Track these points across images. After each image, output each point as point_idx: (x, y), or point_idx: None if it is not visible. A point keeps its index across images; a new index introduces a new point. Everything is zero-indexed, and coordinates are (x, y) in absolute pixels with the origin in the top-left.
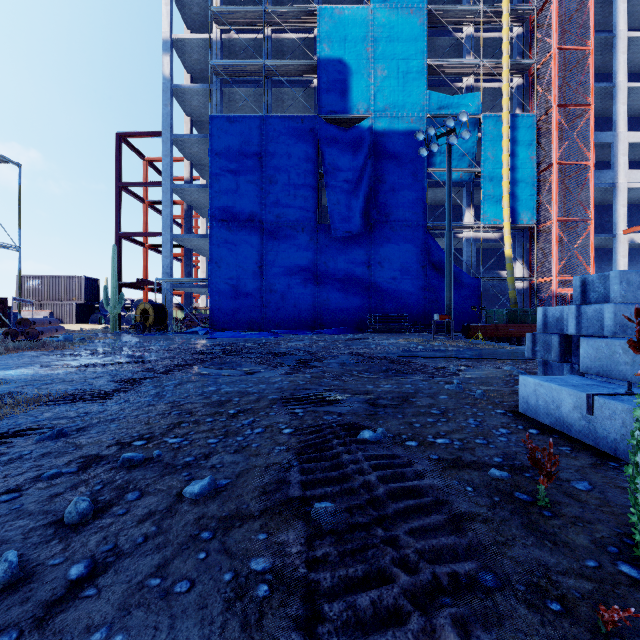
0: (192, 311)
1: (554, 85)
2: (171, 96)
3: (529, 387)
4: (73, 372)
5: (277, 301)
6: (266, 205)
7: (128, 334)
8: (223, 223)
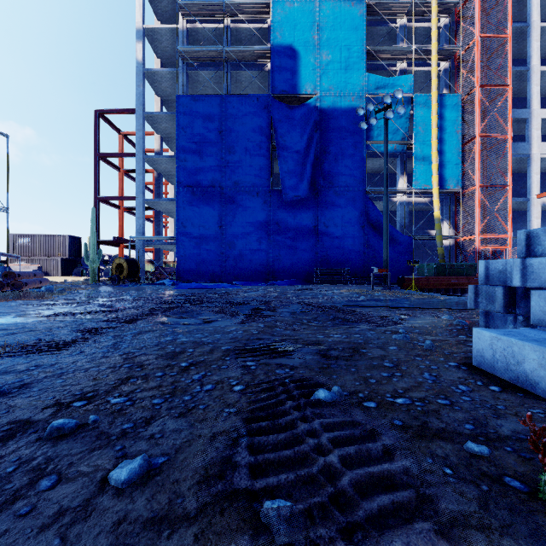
0: (162, 265)
1: (477, 68)
2: (143, 78)
3: (484, 340)
4: (42, 321)
5: (235, 256)
6: (226, 173)
7: (105, 285)
8: (188, 188)
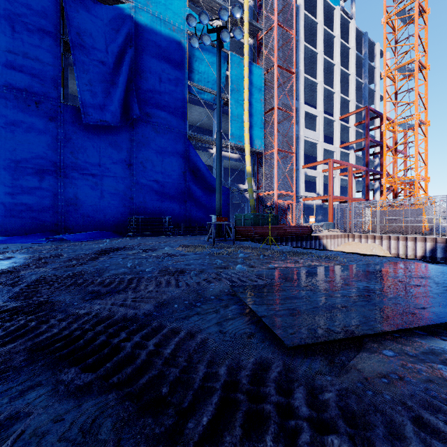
0: None
1: (276, 49)
2: None
3: None
4: None
5: None
6: None
7: None
8: None
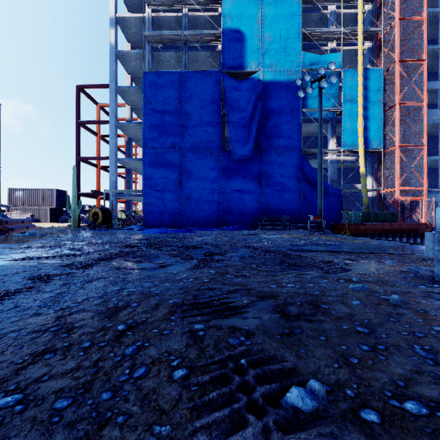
0: (132, 213)
1: (397, 46)
2: (116, 58)
3: None
4: (4, 266)
5: (192, 206)
6: (184, 136)
7: (83, 230)
8: (153, 149)
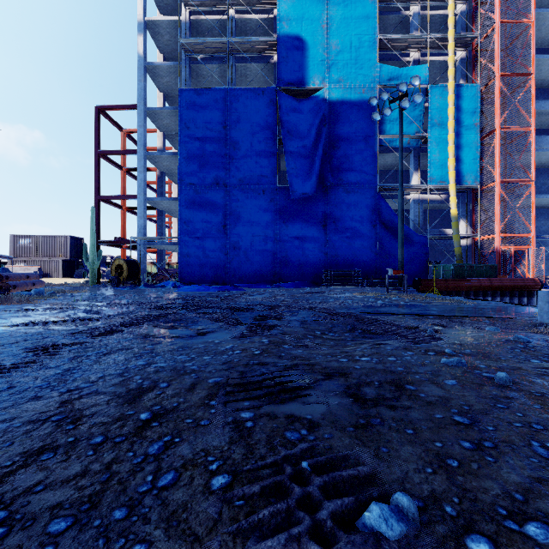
0: (165, 266)
1: (497, 56)
2: (145, 72)
3: None
4: (0, 334)
5: (240, 257)
6: (230, 170)
7: (104, 287)
8: (191, 186)
